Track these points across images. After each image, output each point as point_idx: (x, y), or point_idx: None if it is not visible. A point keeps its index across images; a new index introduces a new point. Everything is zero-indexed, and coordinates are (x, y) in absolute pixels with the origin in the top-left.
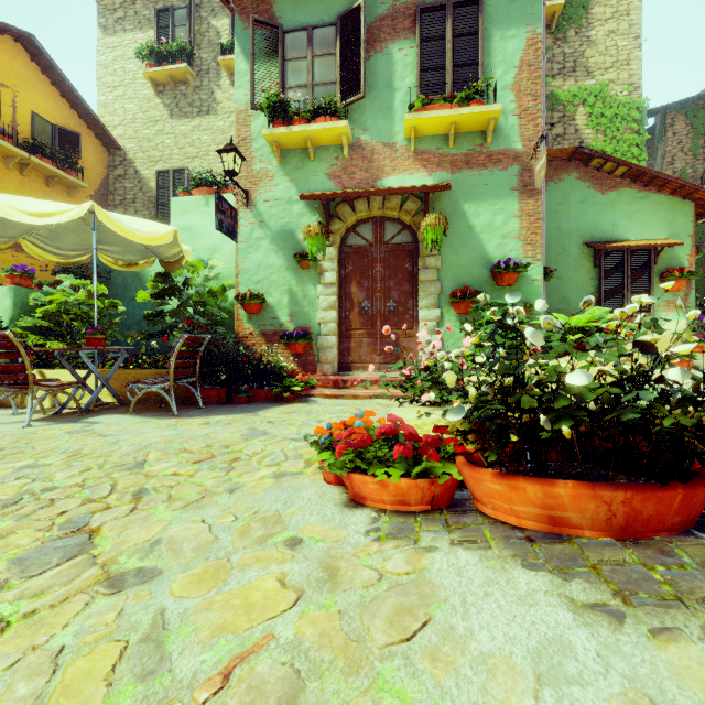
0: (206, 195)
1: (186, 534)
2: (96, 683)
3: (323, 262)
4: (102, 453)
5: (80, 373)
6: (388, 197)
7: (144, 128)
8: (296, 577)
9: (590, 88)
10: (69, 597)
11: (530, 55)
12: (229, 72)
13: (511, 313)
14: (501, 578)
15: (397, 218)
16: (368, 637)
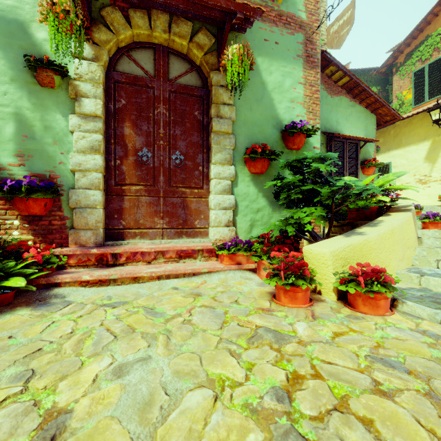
0: None
1: None
2: None
3: (79, 82)
4: None
5: None
6: (176, 19)
7: None
8: None
9: None
10: None
11: None
12: None
13: None
14: None
15: (184, 54)
16: None
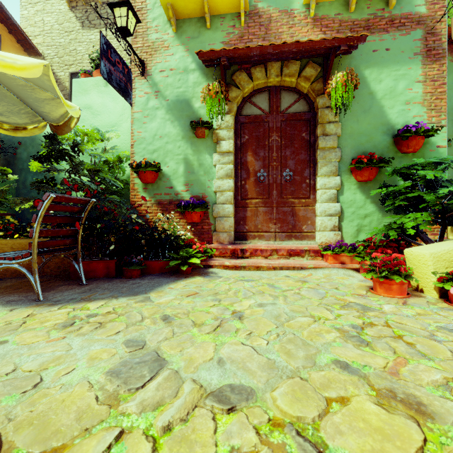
0: None
1: None
2: None
3: (219, 130)
4: None
5: None
6: (286, 63)
7: (60, 37)
8: None
9: None
10: None
11: None
12: None
13: None
14: None
15: (293, 87)
16: None
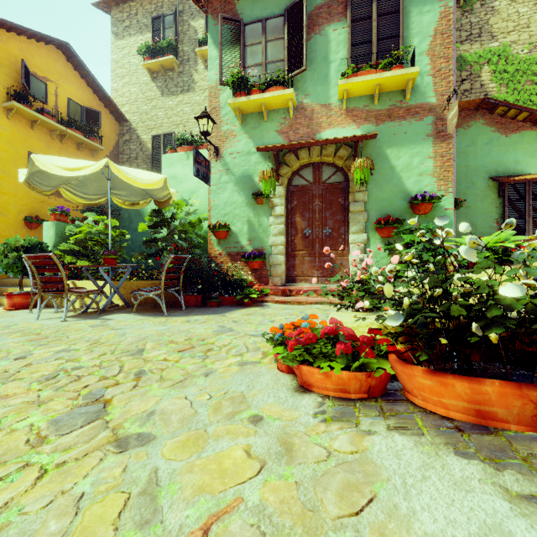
0: (187, 151)
1: (173, 408)
2: (106, 527)
3: (274, 199)
4: (114, 342)
5: (100, 283)
6: (325, 147)
7: (143, 105)
8: (259, 449)
9: (494, 49)
10: (89, 453)
11: (443, 25)
12: (204, 59)
13: (439, 234)
14: (436, 464)
15: (331, 163)
16: (321, 508)
